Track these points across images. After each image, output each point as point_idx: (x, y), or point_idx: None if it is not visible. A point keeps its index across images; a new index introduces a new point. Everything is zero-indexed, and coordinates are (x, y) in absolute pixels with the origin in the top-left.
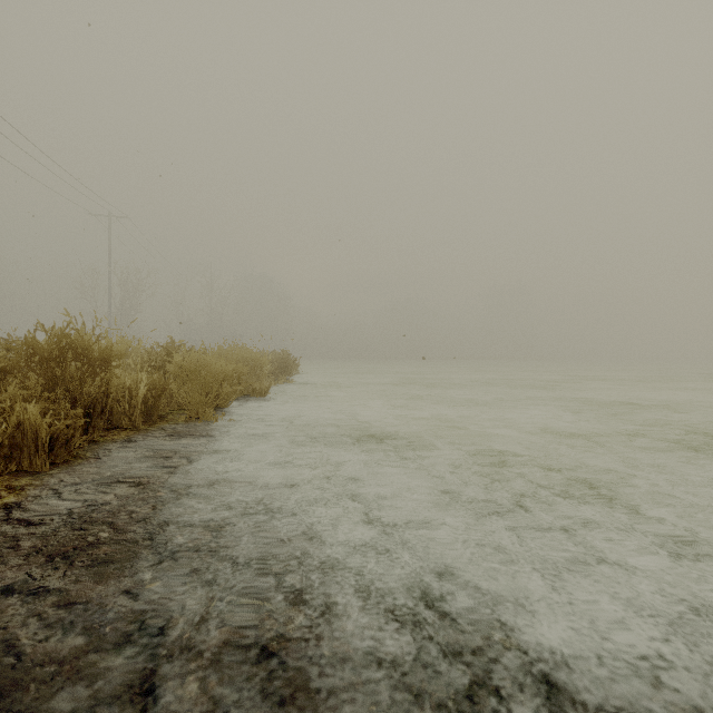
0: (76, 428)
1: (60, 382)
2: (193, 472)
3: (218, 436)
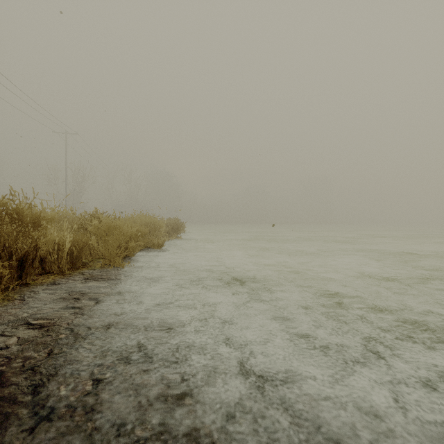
0: (2, 276)
1: None
2: (94, 313)
3: (122, 279)
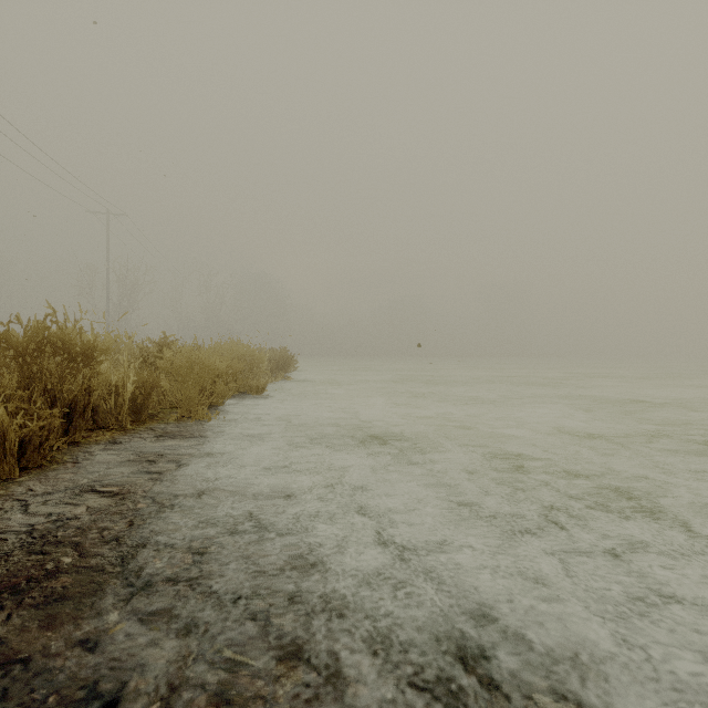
0: (50, 429)
1: (38, 379)
2: (179, 479)
3: (211, 436)
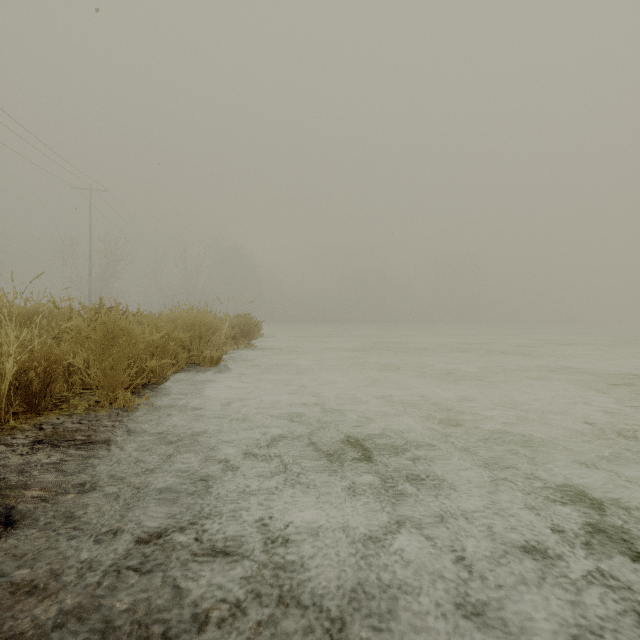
0: None
1: None
2: None
3: (116, 439)
